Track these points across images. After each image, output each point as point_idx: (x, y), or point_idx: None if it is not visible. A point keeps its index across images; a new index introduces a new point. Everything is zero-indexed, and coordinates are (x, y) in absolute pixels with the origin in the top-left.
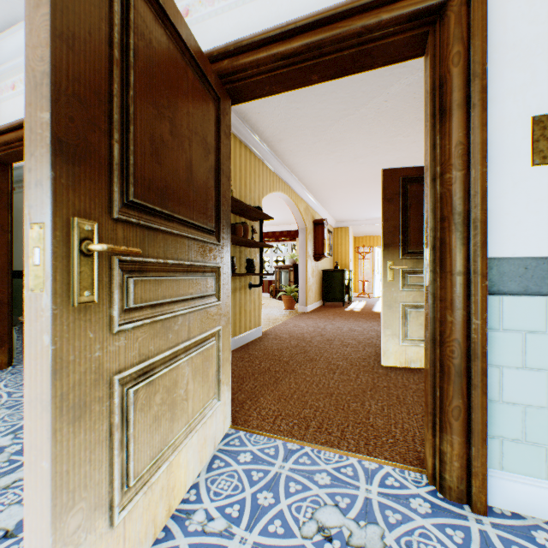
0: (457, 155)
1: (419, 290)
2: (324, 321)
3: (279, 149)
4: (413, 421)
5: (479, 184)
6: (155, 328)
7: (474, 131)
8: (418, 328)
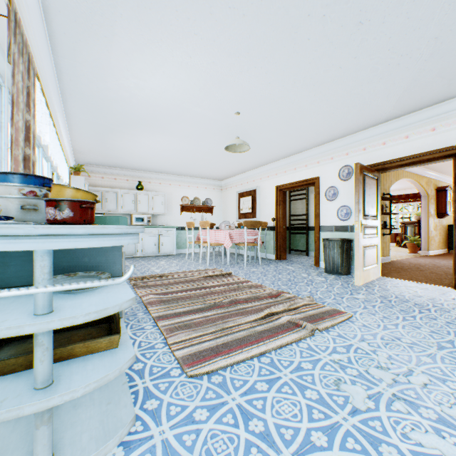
0: None
1: None
2: (441, 260)
3: None
4: None
5: None
6: (366, 239)
7: None
8: None
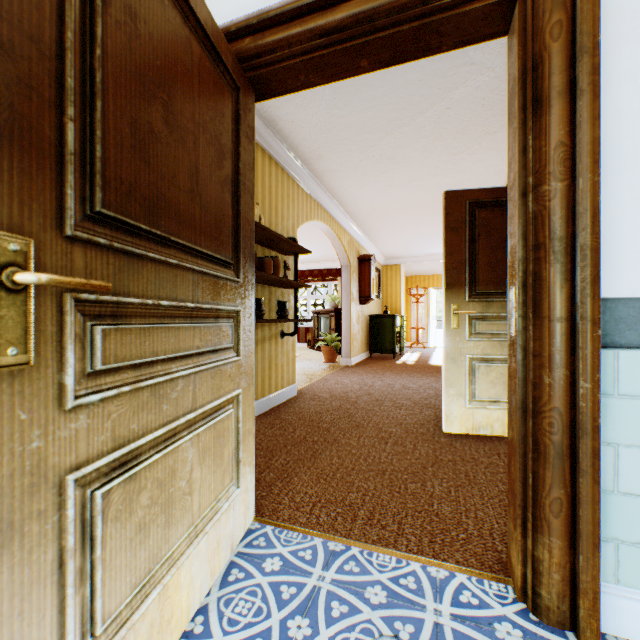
0: (558, 160)
1: (489, 340)
2: (372, 377)
3: (318, 168)
4: (488, 508)
5: (589, 198)
6: (140, 397)
7: (582, 126)
8: (488, 386)
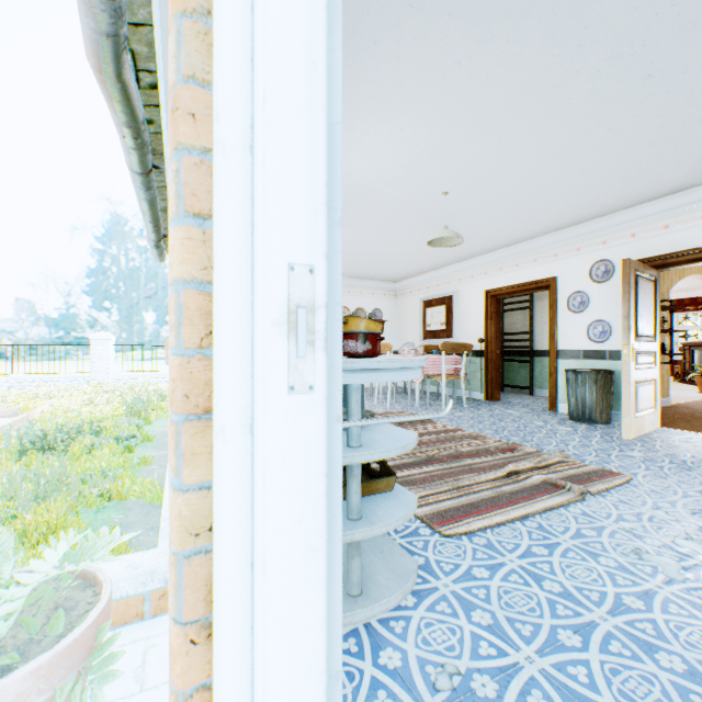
0: None
1: None
2: None
3: None
4: None
5: None
6: (639, 371)
7: None
8: None
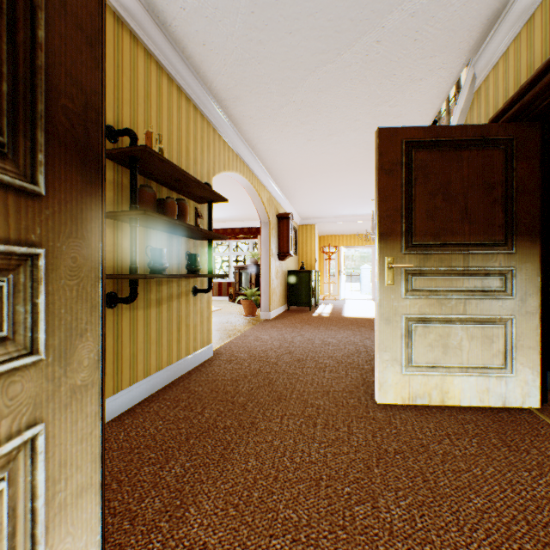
0: None
1: (427, 298)
2: (292, 331)
3: (236, 113)
4: None
5: None
6: None
7: None
8: (426, 350)
